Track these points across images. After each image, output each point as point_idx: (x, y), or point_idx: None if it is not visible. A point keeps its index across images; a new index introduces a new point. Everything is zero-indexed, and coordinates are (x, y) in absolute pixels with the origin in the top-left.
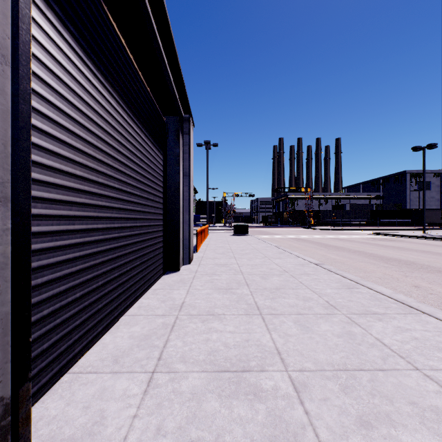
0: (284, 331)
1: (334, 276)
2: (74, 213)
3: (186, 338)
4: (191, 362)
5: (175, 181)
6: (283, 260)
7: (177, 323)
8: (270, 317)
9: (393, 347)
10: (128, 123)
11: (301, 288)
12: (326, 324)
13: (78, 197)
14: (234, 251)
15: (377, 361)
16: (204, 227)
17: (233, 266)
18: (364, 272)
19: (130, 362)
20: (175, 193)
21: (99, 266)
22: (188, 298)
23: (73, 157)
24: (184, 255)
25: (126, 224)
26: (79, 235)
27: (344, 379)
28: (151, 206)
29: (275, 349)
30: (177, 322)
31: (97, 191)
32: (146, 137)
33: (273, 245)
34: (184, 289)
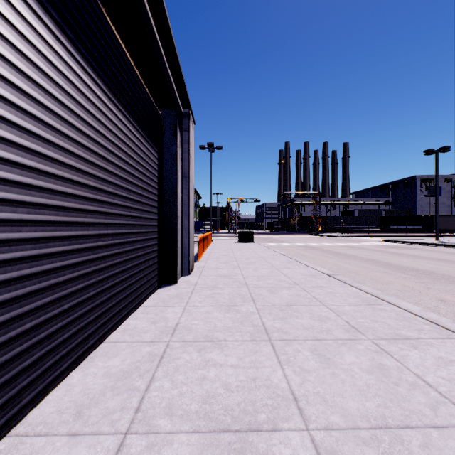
0: (300, 364)
1: (351, 289)
2: (21, 216)
3: (176, 376)
4: (179, 416)
5: (172, 182)
6: (292, 270)
7: (167, 353)
8: (281, 344)
9: (440, 389)
10: (110, 109)
11: (315, 304)
12: (350, 354)
13: (28, 195)
14: (238, 260)
15: (425, 412)
16: (207, 234)
17: (237, 278)
18: (382, 283)
19: (98, 415)
20: (172, 195)
21: (65, 285)
22: (183, 317)
23: (19, 140)
24: (183, 265)
25: (107, 230)
26: (30, 246)
27: (388, 444)
28: (142, 210)
29: (290, 392)
30: (167, 352)
31: (60, 189)
32: (136, 130)
33: (281, 253)
34: (180, 306)
